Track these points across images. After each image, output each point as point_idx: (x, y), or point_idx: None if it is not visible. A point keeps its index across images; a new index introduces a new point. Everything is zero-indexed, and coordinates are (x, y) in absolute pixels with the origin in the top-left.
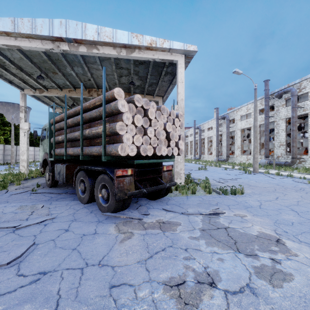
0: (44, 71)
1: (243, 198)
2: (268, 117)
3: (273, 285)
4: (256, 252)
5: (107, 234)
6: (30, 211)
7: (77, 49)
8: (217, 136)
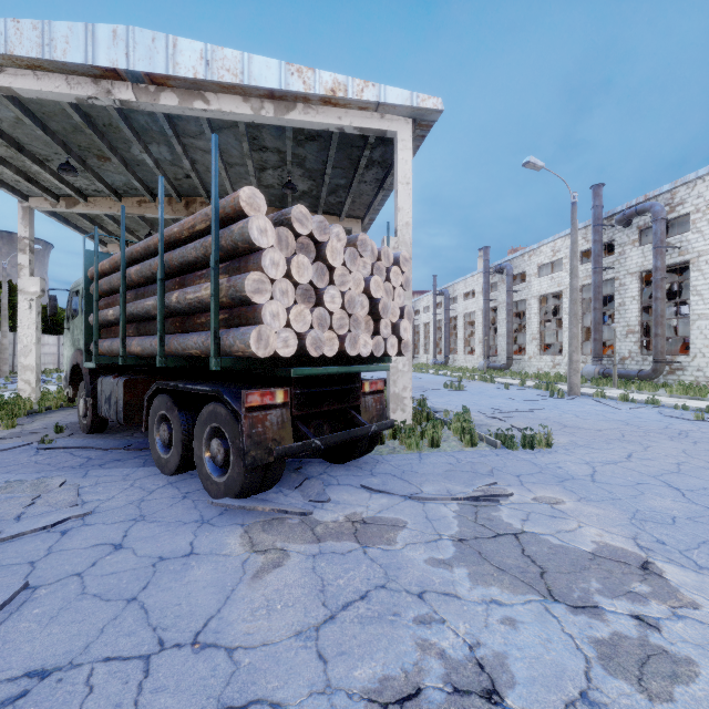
0: (78, 153)
1: (552, 456)
2: (601, 270)
3: (649, 694)
4: (596, 598)
5: (221, 555)
6: (30, 496)
7: (155, 98)
8: (486, 311)
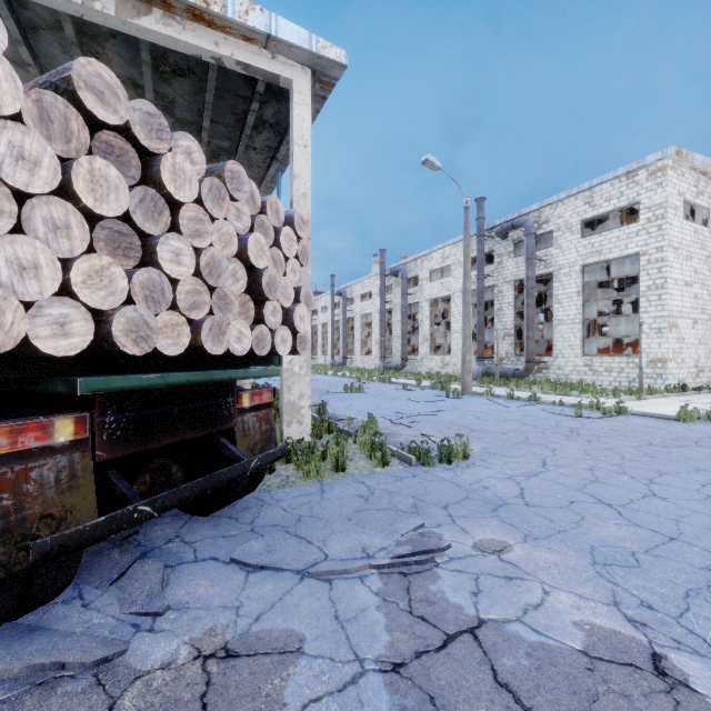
0: None
1: (473, 472)
2: (484, 277)
3: None
4: None
5: None
6: None
7: None
8: (383, 313)
